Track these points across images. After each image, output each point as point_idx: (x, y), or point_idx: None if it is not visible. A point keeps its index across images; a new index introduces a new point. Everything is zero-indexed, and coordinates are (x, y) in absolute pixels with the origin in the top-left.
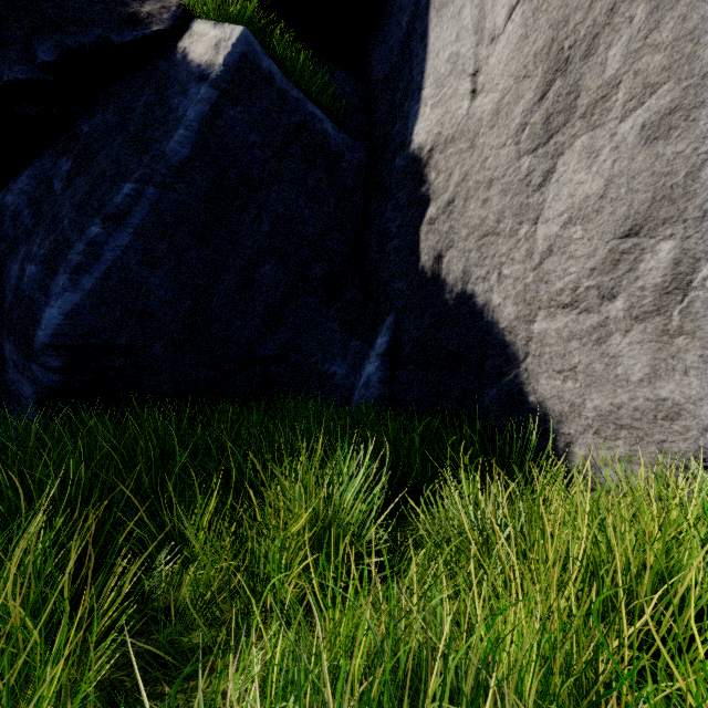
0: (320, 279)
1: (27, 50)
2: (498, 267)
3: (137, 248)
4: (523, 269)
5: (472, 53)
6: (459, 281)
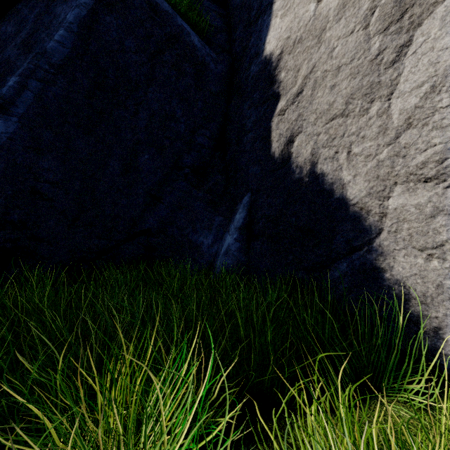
0: (190, 167)
1: None
2: (347, 146)
3: (23, 135)
4: (376, 145)
5: None
6: (308, 162)
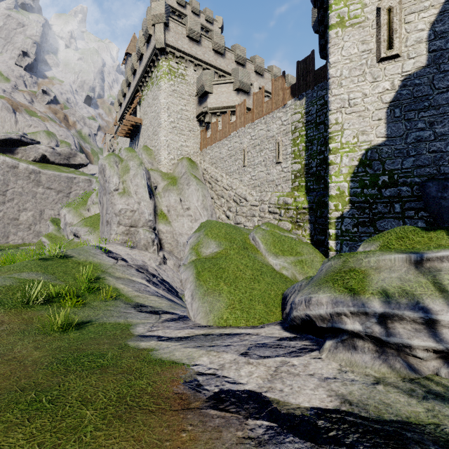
0: None
1: None
2: None
3: None
4: None
5: None
6: None
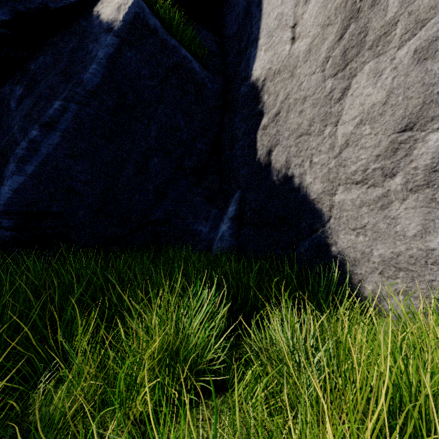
0: (191, 168)
1: None
2: (310, 157)
3: (64, 145)
4: (327, 157)
5: (292, 12)
6: (283, 167)
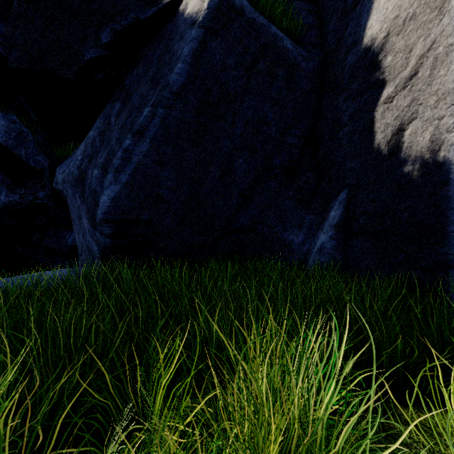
0: (280, 167)
1: (96, 38)
2: None
3: (153, 152)
4: None
5: None
6: (425, 151)
